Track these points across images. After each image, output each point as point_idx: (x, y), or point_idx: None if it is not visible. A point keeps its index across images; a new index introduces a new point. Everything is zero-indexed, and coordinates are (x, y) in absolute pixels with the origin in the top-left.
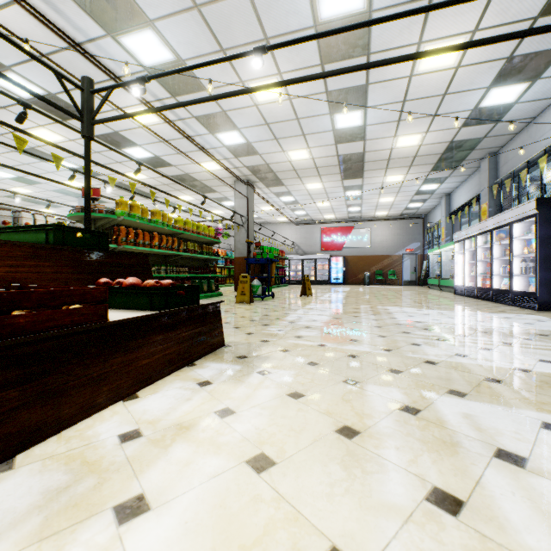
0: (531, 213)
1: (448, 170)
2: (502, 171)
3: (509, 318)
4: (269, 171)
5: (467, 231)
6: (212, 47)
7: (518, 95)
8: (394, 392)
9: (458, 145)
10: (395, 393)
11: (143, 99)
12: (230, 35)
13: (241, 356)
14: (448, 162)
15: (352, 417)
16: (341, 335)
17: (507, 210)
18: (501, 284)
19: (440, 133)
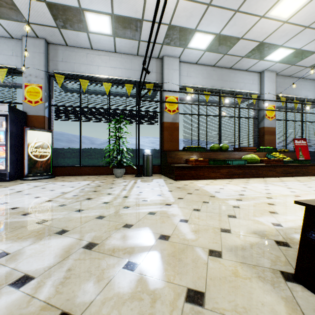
0: (1, 113)
1: None
2: None
3: (39, 186)
4: None
5: None
6: None
7: None
8: (229, 201)
9: None
10: (230, 201)
11: None
12: None
13: (283, 244)
14: None
15: (262, 204)
16: (135, 219)
17: None
18: None
19: None
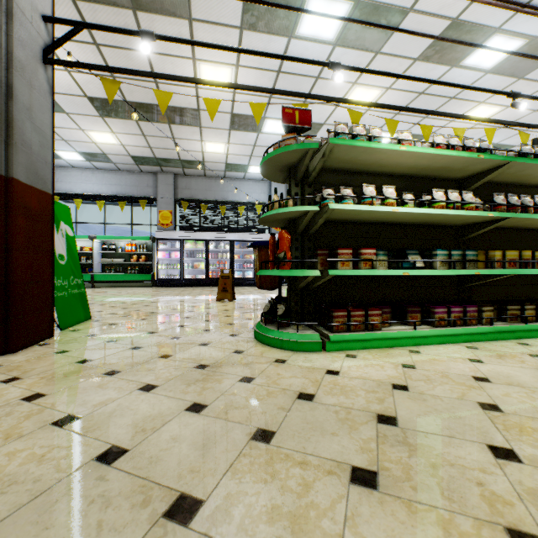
0: None
1: (133, 162)
2: (183, 193)
3: None
4: (139, 0)
5: (192, 234)
6: (431, 89)
7: (253, 172)
8: None
9: (196, 163)
10: None
11: (507, 2)
12: (422, 101)
13: None
14: (158, 162)
15: None
16: None
17: (254, 233)
18: (236, 275)
19: (221, 158)
